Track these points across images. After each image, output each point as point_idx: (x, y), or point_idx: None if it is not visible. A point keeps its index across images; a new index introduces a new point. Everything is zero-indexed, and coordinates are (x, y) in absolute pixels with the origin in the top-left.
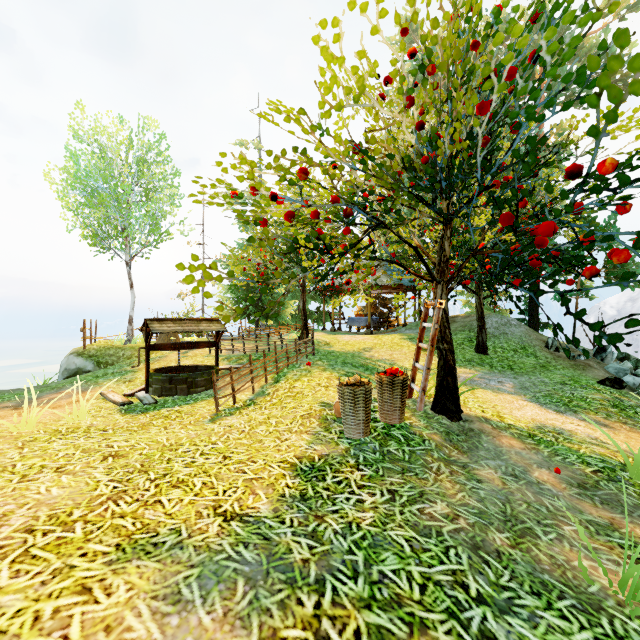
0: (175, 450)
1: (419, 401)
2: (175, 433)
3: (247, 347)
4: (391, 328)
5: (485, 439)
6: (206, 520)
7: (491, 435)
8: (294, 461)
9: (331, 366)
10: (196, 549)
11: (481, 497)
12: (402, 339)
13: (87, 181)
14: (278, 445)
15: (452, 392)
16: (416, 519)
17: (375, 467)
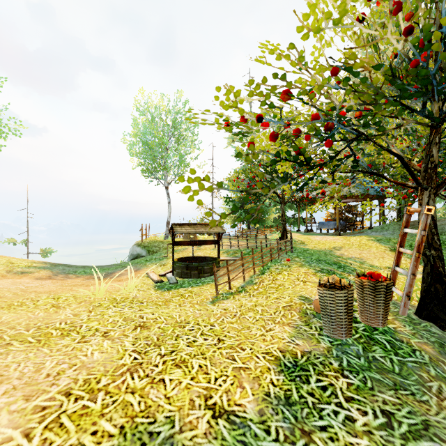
0: (183, 327)
1: (402, 306)
2: (185, 311)
3: (240, 244)
4: (356, 230)
5: None
6: (197, 412)
7: None
8: (278, 354)
9: (307, 262)
10: None
11: None
12: (369, 240)
13: (143, 137)
14: (263, 334)
15: (442, 300)
16: None
17: (361, 376)
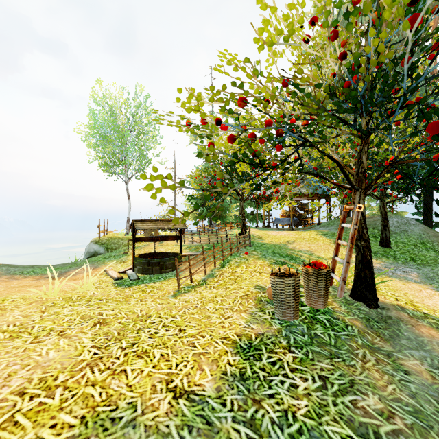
0: (144, 321)
1: (339, 289)
2: (147, 305)
3: (202, 239)
4: (307, 226)
5: (404, 327)
6: (159, 395)
7: (409, 324)
8: (235, 338)
9: (263, 255)
10: (146, 429)
11: (412, 392)
12: (318, 234)
13: (101, 130)
14: (222, 322)
15: (369, 283)
16: (350, 413)
17: (305, 350)
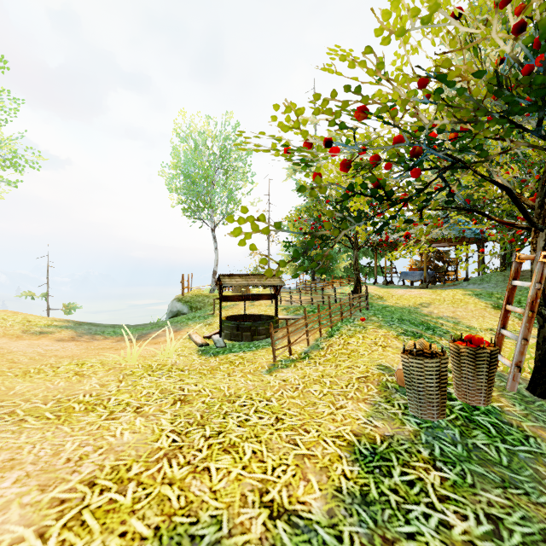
0: (232, 402)
1: (511, 379)
2: (236, 381)
3: (303, 299)
4: (448, 282)
5: None
6: (250, 511)
7: None
8: (351, 438)
9: (387, 323)
10: None
11: None
12: (466, 295)
13: (185, 169)
14: (332, 413)
15: None
16: None
17: (459, 468)
